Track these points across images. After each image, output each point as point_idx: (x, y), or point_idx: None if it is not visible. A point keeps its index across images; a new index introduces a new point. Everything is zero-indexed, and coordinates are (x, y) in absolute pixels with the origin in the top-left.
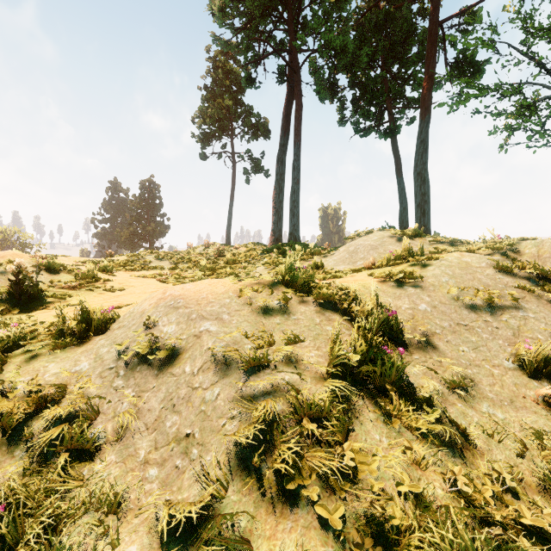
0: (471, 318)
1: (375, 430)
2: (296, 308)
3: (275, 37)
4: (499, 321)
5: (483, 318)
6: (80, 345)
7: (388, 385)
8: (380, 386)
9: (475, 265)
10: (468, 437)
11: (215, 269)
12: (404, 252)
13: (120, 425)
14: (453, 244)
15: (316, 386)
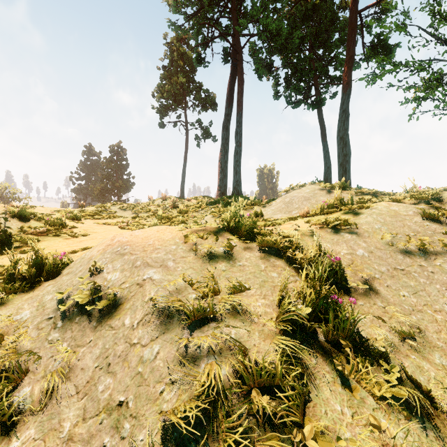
0: (406, 263)
1: (335, 397)
2: (241, 254)
3: (221, 24)
4: (434, 266)
5: (418, 263)
6: (28, 291)
7: (342, 339)
8: (333, 340)
9: (403, 213)
10: (431, 398)
11: (170, 217)
12: (336, 202)
13: (48, 388)
14: (376, 196)
15: (265, 341)
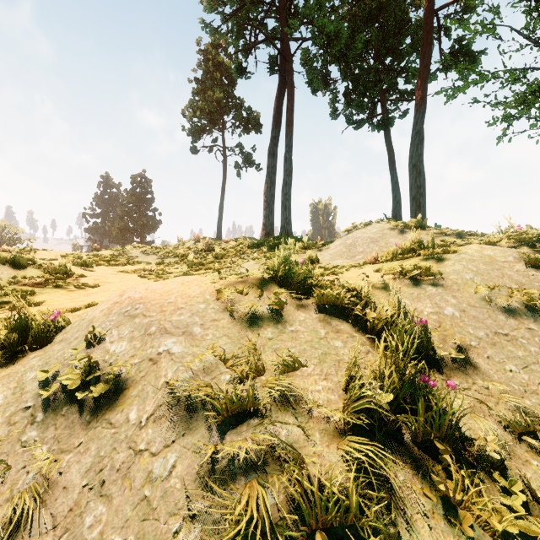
0: (510, 326)
1: (436, 539)
2: (293, 315)
3: (267, 26)
4: None
5: (525, 326)
6: (7, 365)
7: (438, 441)
8: (425, 442)
9: (500, 259)
10: None
11: (203, 263)
12: (413, 245)
13: (13, 517)
14: (461, 237)
15: (329, 447)
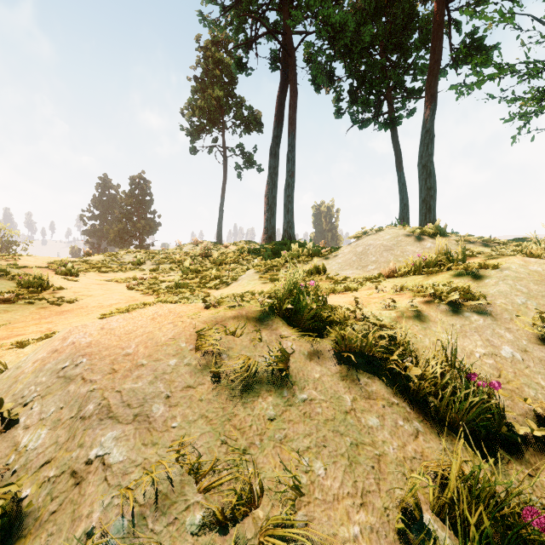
0: None
1: None
2: (304, 370)
3: (268, 19)
4: None
5: None
6: None
7: None
8: None
9: None
10: None
11: (200, 270)
12: (441, 257)
13: None
14: (487, 245)
15: None
